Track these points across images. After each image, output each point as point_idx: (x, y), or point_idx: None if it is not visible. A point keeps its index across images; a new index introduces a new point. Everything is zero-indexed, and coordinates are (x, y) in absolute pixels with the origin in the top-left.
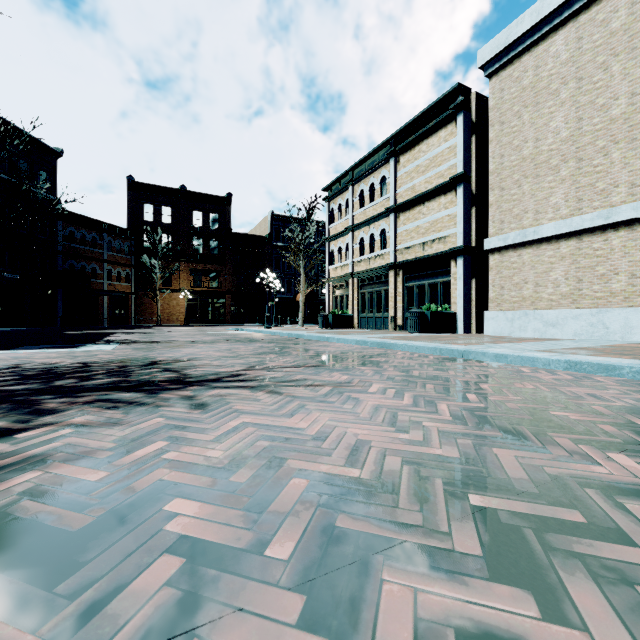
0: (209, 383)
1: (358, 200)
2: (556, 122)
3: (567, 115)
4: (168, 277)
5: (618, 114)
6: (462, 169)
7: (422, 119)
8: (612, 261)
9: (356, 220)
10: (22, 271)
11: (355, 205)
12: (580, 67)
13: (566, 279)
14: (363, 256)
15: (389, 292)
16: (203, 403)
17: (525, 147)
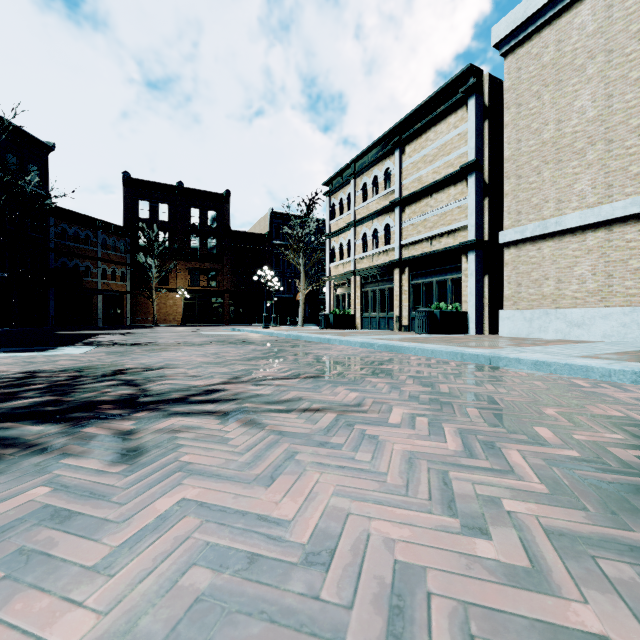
0: (168, 405)
1: (360, 194)
2: (581, 101)
3: (594, 92)
4: (165, 276)
5: None
6: (474, 157)
7: (429, 105)
8: None
9: (358, 215)
10: (9, 269)
11: (357, 199)
12: (610, 38)
13: (593, 274)
14: (366, 253)
15: (394, 290)
16: (139, 447)
17: (545, 130)
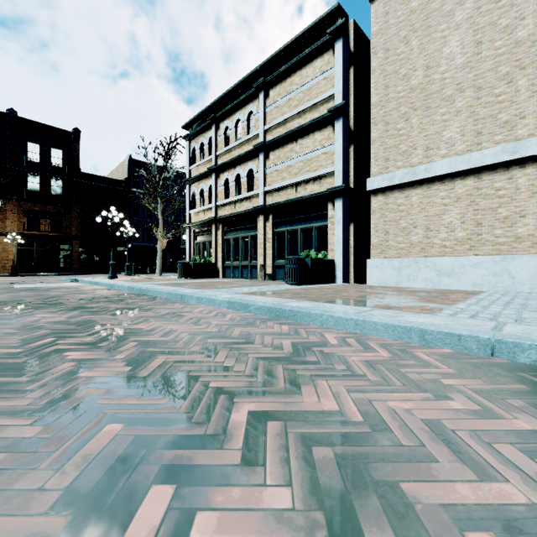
0: None
1: (222, 138)
2: (450, 47)
3: (463, 39)
4: None
5: (525, 36)
6: (341, 101)
7: (295, 48)
8: (518, 202)
9: (220, 160)
10: None
11: (219, 144)
12: None
13: (462, 222)
14: (228, 199)
15: (257, 238)
16: None
17: (414, 76)
